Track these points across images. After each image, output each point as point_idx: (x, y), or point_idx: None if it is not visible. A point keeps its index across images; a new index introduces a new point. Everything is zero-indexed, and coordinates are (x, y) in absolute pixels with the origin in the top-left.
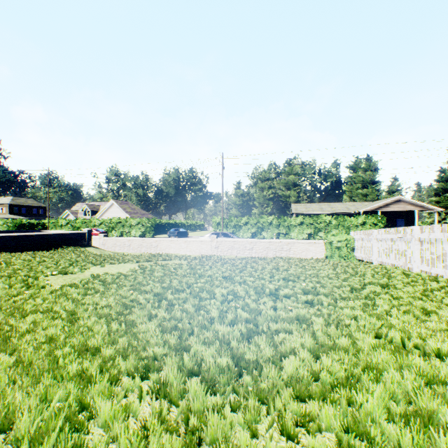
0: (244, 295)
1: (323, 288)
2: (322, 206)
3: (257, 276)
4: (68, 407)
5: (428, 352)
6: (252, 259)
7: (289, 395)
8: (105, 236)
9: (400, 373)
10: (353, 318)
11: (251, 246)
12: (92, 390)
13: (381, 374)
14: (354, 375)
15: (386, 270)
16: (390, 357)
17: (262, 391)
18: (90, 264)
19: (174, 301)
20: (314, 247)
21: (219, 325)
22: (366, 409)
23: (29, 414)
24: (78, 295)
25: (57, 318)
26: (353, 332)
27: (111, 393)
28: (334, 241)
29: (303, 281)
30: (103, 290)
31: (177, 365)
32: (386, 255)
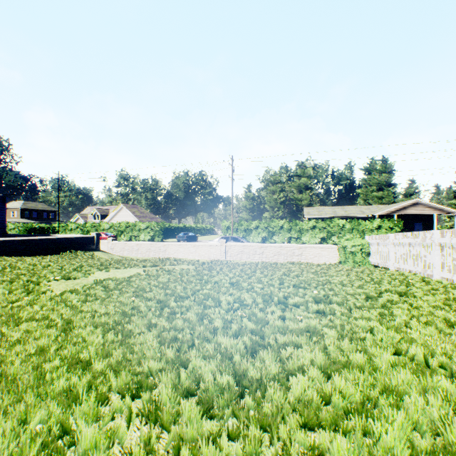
0: (251, 303)
1: (336, 296)
2: (335, 210)
3: (266, 282)
4: (45, 432)
5: (454, 372)
6: (262, 264)
7: (295, 423)
8: (113, 241)
9: (424, 397)
10: (369, 331)
11: (261, 251)
12: (77, 410)
13: (401, 398)
14: (371, 398)
15: (404, 277)
16: (412, 377)
17: (264, 417)
18: (95, 269)
19: (177, 309)
20: (327, 252)
21: (222, 336)
22: (385, 442)
23: (3, 439)
24: (77, 301)
25: (52, 326)
26: (369, 347)
27: (97, 414)
28: (348, 245)
29: (315, 288)
30: (104, 297)
31: (172, 383)
32: (403, 260)
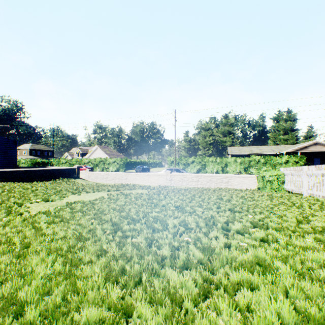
0: (195, 228)
1: (271, 221)
2: (252, 149)
3: (205, 206)
4: None
5: None
6: (198, 189)
7: None
8: (90, 171)
9: None
10: (323, 265)
11: (197, 179)
12: None
13: None
14: None
15: (320, 202)
16: None
17: None
18: (69, 193)
19: (128, 232)
20: (248, 180)
21: (170, 270)
22: None
23: None
24: (44, 223)
25: (10, 251)
26: None
27: None
28: (267, 175)
29: (247, 212)
30: (68, 218)
31: None
32: (316, 188)
